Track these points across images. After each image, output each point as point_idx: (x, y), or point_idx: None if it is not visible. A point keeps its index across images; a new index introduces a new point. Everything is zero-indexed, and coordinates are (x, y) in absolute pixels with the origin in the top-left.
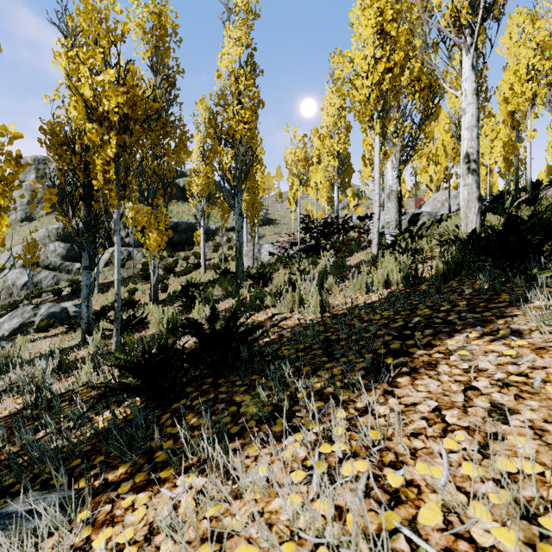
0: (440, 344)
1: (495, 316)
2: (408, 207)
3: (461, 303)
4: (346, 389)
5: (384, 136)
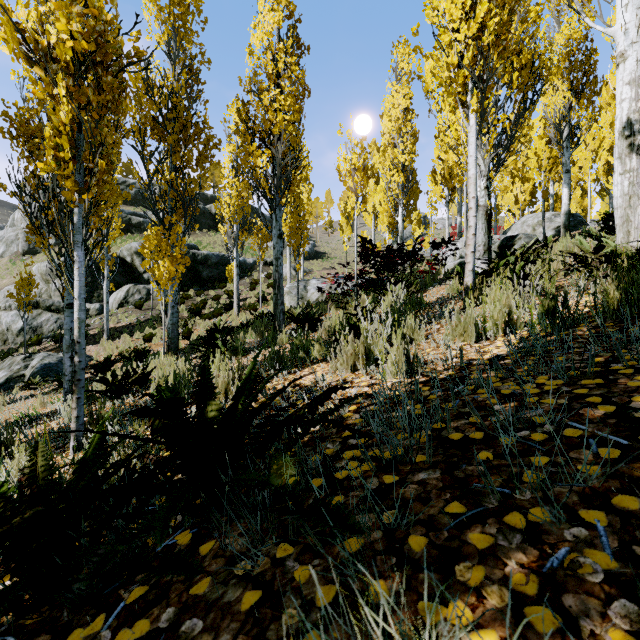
0: None
1: None
2: None
3: None
4: None
5: (483, 115)
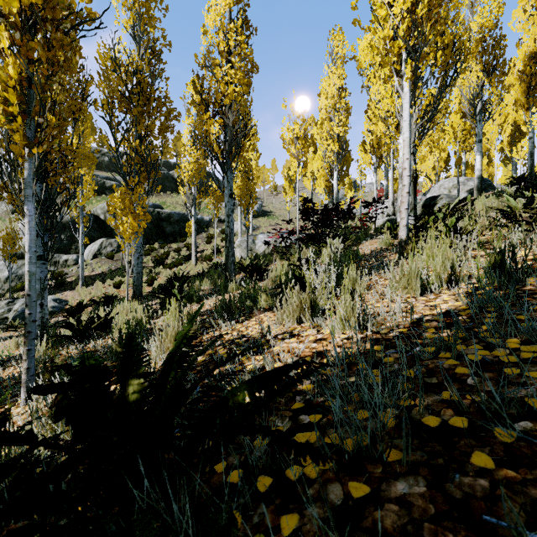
0: None
1: None
2: None
3: None
4: None
5: (416, 82)
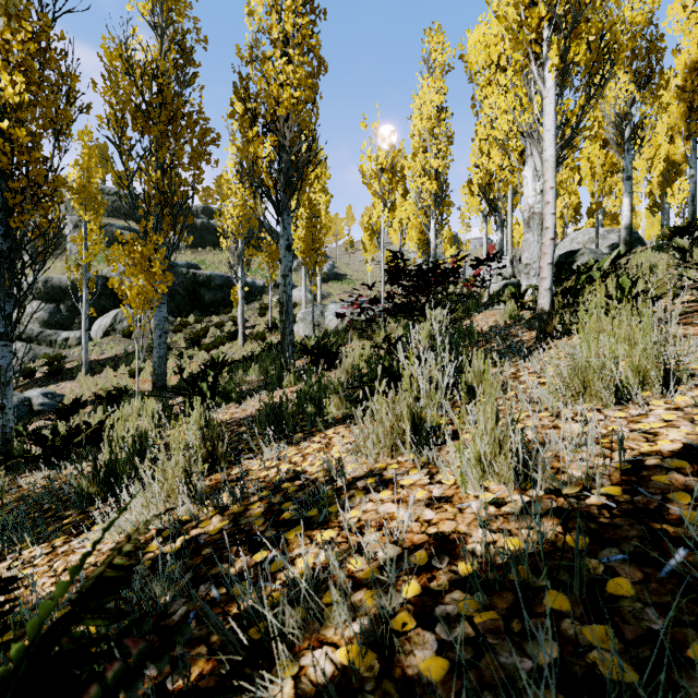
0: None
1: None
2: None
3: None
4: None
5: (565, 72)
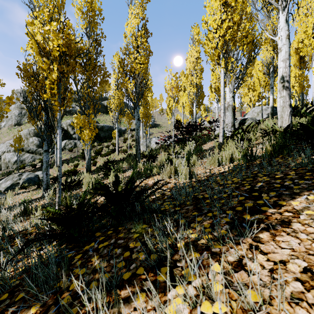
0: (286, 204)
1: None
2: (236, 117)
3: (291, 172)
4: (217, 242)
5: (226, 69)
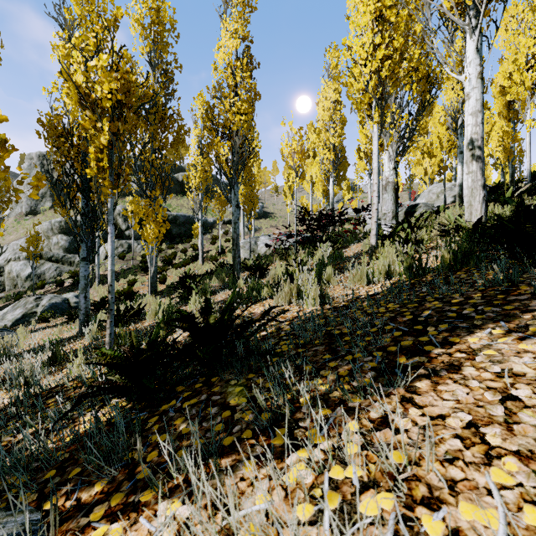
0: (459, 342)
1: (519, 310)
2: (402, 200)
3: (475, 295)
4: (356, 394)
5: (382, 125)
